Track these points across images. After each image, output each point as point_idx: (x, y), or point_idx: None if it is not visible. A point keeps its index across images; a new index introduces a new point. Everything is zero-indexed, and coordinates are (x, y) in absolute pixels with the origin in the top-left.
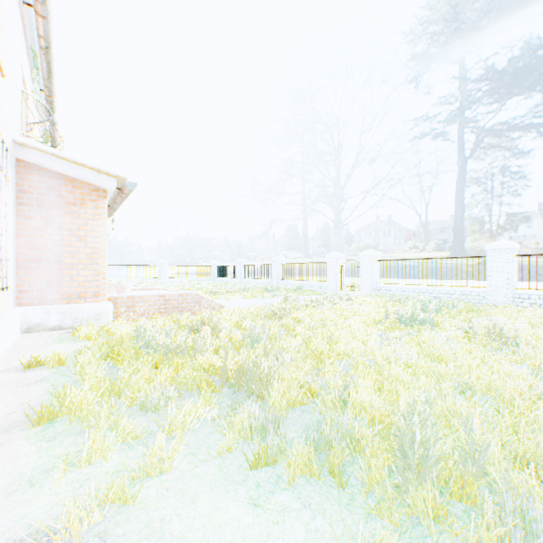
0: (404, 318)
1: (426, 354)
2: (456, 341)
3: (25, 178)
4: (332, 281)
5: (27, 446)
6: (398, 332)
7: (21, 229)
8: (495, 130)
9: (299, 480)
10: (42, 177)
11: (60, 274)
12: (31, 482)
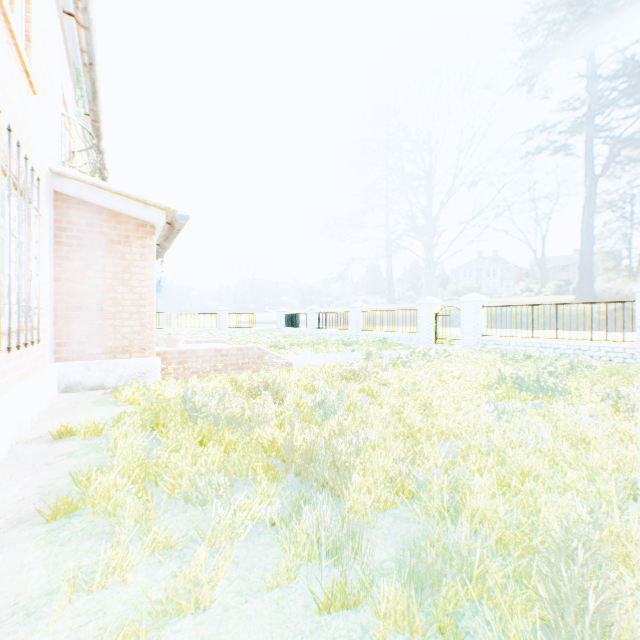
0: (525, 383)
1: (564, 436)
2: (604, 418)
3: (64, 213)
4: (424, 332)
5: (34, 551)
6: (519, 402)
7: (59, 272)
8: (639, 138)
9: (395, 639)
10: (83, 212)
11: (102, 324)
12: (27, 610)
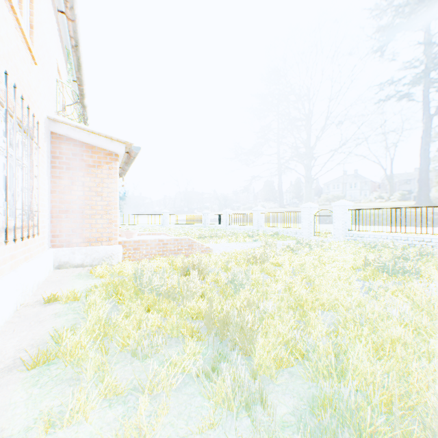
0: (386, 267)
1: (421, 309)
2: None
3: (57, 147)
4: (306, 228)
5: (20, 392)
6: (382, 281)
7: (54, 187)
8: None
9: None
10: (69, 146)
11: (83, 222)
12: None
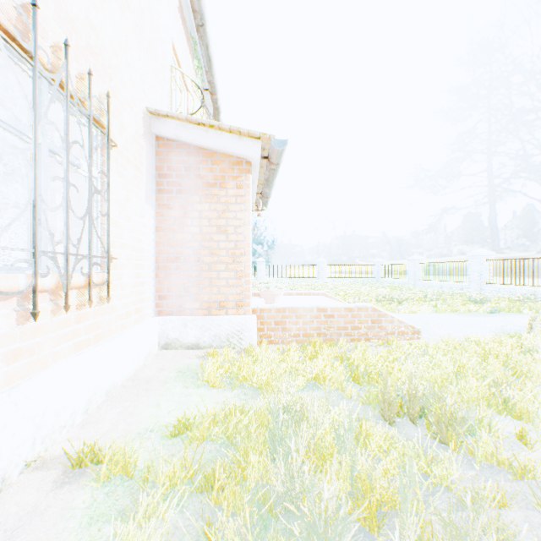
0: None
1: None
2: None
3: (164, 159)
4: None
5: None
6: None
7: (160, 222)
8: None
9: None
10: (180, 155)
11: (198, 276)
12: None
